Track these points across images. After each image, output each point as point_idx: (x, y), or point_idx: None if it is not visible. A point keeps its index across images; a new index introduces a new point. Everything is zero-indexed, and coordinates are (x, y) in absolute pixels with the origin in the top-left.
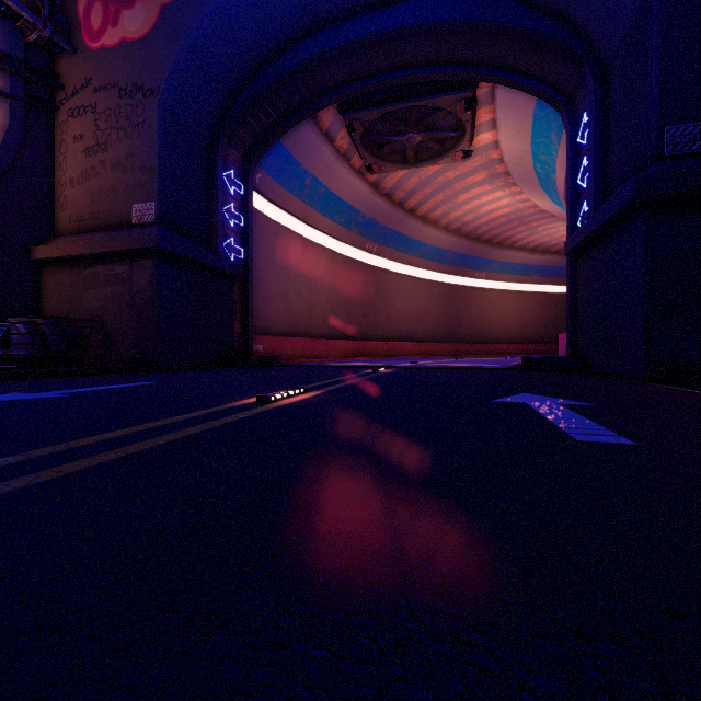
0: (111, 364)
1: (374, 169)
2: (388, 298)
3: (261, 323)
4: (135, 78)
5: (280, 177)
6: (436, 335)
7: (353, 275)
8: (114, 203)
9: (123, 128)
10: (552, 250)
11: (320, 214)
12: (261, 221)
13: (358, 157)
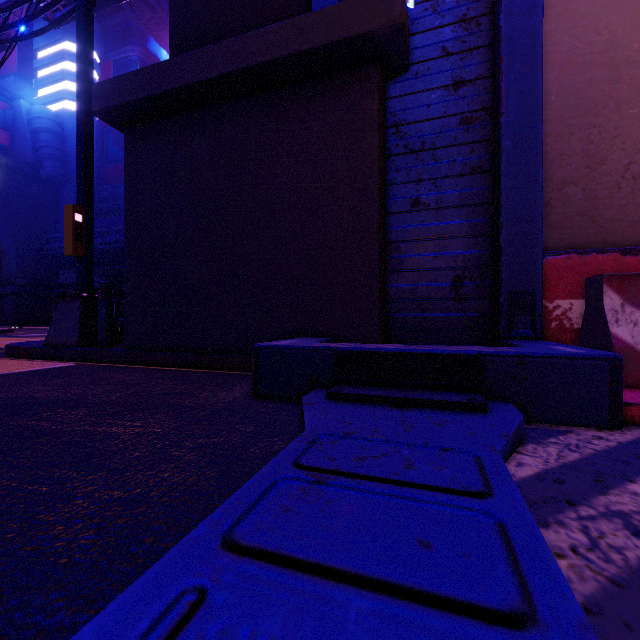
0: None
1: None
2: None
3: None
4: None
5: None
6: None
7: None
8: None
9: None
10: None
11: None
12: None
13: None
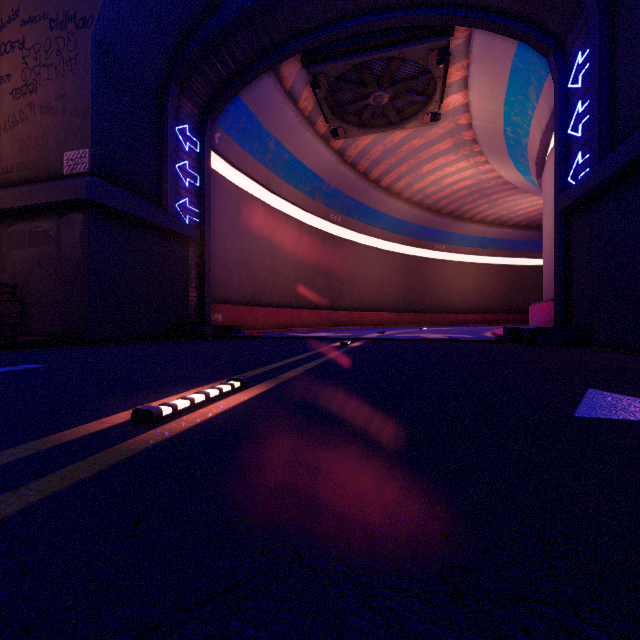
0: (36, 336)
1: (339, 133)
2: (352, 268)
3: (221, 292)
4: (66, 6)
5: (242, 139)
6: (398, 305)
7: (317, 245)
8: (44, 151)
9: (53, 65)
10: (509, 223)
11: (284, 181)
12: (221, 185)
13: (323, 121)
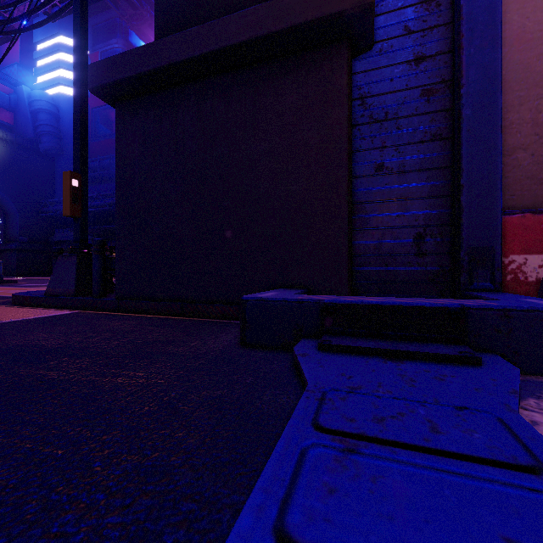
0: None
1: None
2: None
3: None
4: None
5: None
6: None
7: None
8: None
9: None
10: None
11: None
12: None
13: None
